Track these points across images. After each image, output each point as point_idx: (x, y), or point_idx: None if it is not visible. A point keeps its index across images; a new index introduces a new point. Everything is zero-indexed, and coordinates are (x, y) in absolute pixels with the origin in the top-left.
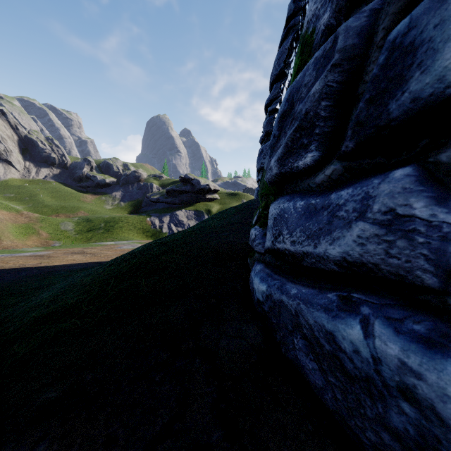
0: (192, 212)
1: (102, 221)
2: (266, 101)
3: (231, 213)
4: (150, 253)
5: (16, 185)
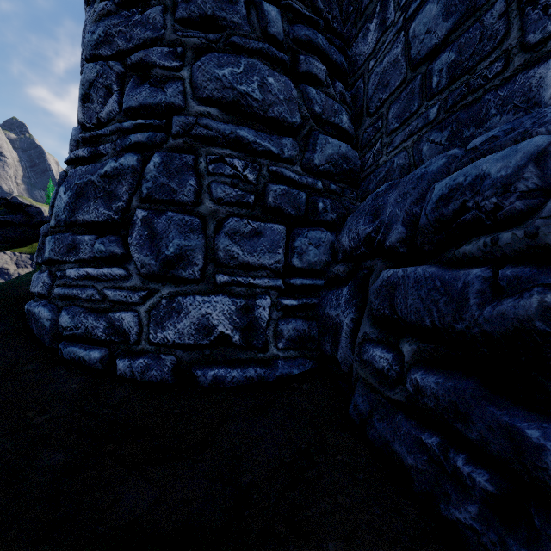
0: (26, 256)
1: None
2: None
3: None
4: None
5: None
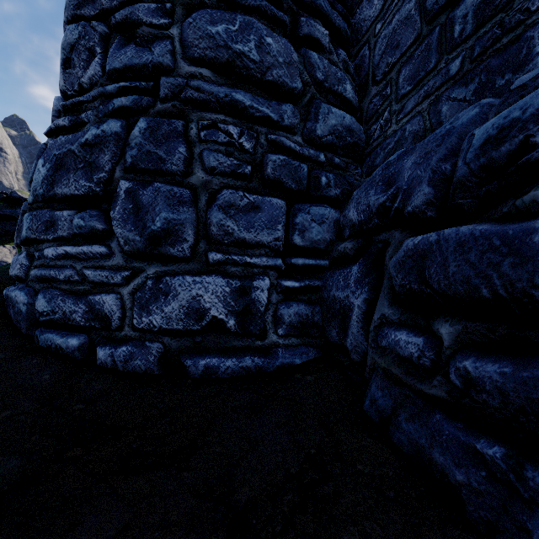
0: None
1: None
2: None
3: None
4: None
5: None
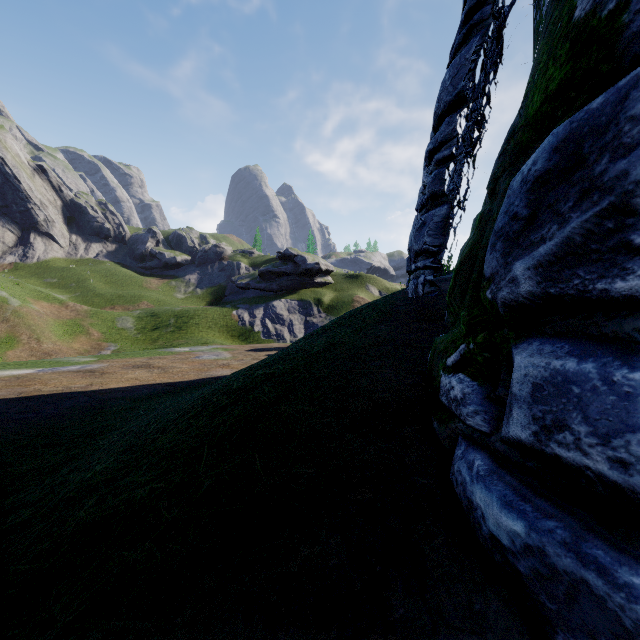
0: (294, 302)
1: (172, 316)
2: (429, 143)
3: (371, 318)
4: (259, 397)
5: (60, 267)
